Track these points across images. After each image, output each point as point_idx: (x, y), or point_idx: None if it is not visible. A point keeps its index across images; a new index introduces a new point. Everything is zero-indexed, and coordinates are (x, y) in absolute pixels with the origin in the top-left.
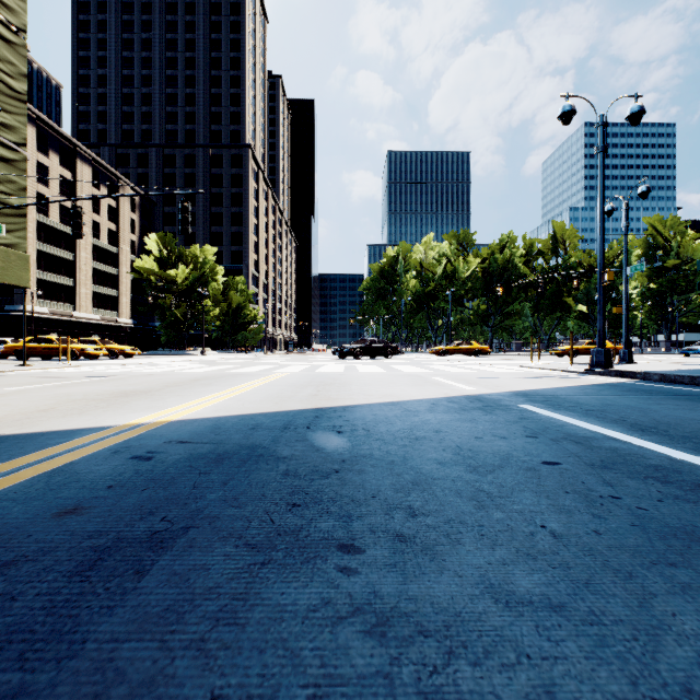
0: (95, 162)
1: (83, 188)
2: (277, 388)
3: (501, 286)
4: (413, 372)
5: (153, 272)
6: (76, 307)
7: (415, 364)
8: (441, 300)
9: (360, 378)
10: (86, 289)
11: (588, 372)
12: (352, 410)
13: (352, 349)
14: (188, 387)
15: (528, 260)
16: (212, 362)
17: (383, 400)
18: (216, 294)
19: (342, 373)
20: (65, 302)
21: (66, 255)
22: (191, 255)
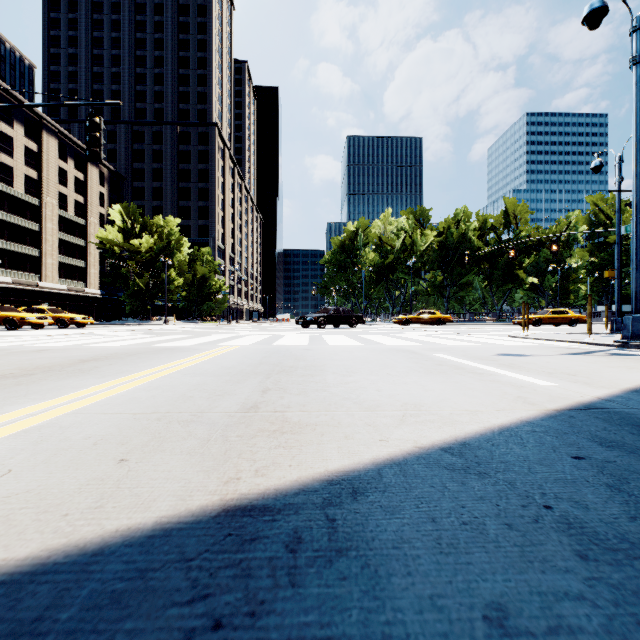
0: (62, 135)
1: (49, 160)
2: (190, 383)
3: (468, 253)
4: (398, 345)
5: (116, 242)
6: (41, 277)
7: (387, 334)
8: (399, 272)
9: (334, 357)
10: (53, 259)
11: (628, 345)
12: (365, 541)
13: (316, 318)
14: (30, 380)
15: (482, 235)
16: (163, 332)
17: (421, 437)
18: (181, 265)
19: (307, 347)
20: (30, 272)
21: (31, 225)
22: (156, 225)
